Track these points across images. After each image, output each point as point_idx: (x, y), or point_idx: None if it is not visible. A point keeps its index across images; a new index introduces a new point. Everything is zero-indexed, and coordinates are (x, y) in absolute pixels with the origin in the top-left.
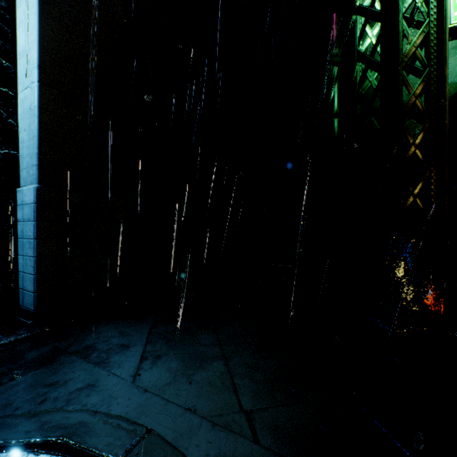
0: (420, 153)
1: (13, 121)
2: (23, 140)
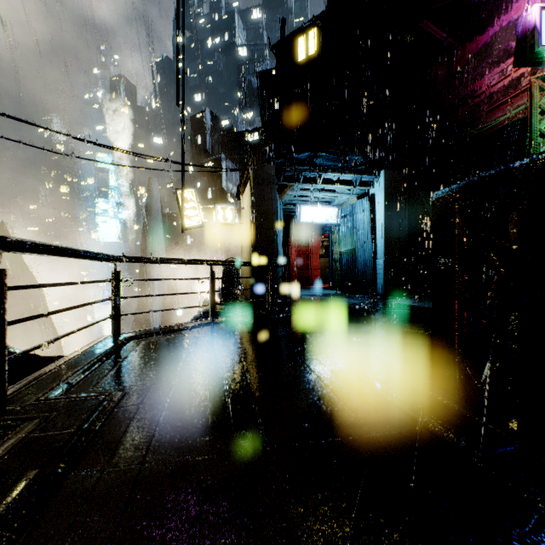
0: None
1: (375, 240)
2: (378, 246)
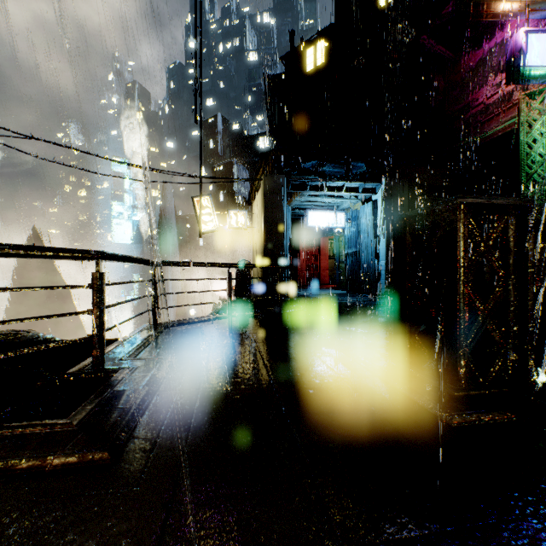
0: (540, 239)
1: (378, 243)
2: (380, 248)
